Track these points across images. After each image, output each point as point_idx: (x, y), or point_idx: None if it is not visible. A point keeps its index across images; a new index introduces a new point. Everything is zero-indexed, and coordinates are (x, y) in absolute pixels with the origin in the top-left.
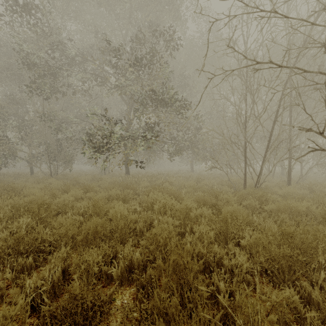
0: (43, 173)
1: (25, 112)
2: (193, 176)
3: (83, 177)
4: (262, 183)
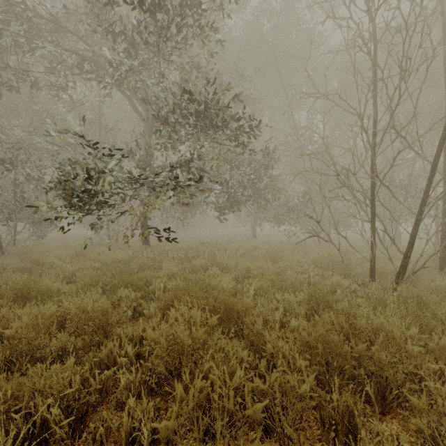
0: None
1: None
2: (259, 247)
3: (60, 250)
4: (417, 270)
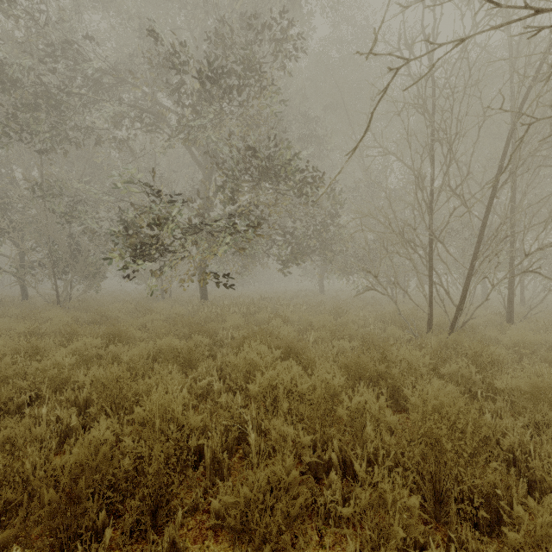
0: (43, 299)
1: (11, 182)
2: (326, 302)
3: (118, 305)
4: (466, 321)
